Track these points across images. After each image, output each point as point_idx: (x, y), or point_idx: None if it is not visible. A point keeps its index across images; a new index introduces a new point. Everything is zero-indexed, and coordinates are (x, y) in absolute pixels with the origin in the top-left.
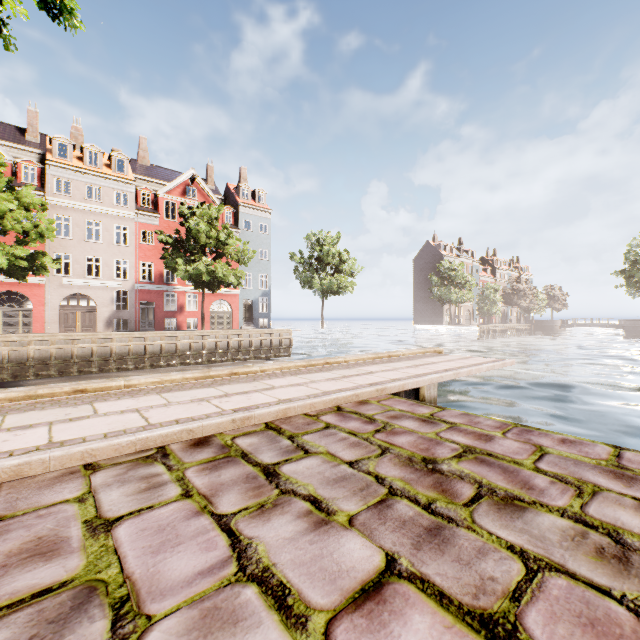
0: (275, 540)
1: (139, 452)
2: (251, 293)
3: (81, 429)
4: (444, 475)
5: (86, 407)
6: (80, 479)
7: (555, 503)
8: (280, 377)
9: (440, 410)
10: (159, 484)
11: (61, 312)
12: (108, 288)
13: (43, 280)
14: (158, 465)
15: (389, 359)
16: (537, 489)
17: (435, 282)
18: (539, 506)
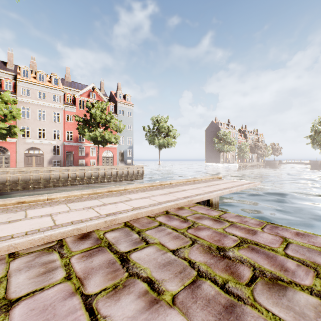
0: (121, 319)
1: (46, 244)
2: (123, 147)
3: (13, 228)
4: (231, 260)
5: (21, 213)
6: (3, 265)
7: (304, 282)
8: (135, 193)
9: (224, 213)
10: (52, 269)
11: (25, 156)
12: (49, 144)
13: (15, 140)
14: (55, 253)
15: (194, 182)
16: (290, 271)
17: (216, 141)
18: (294, 285)
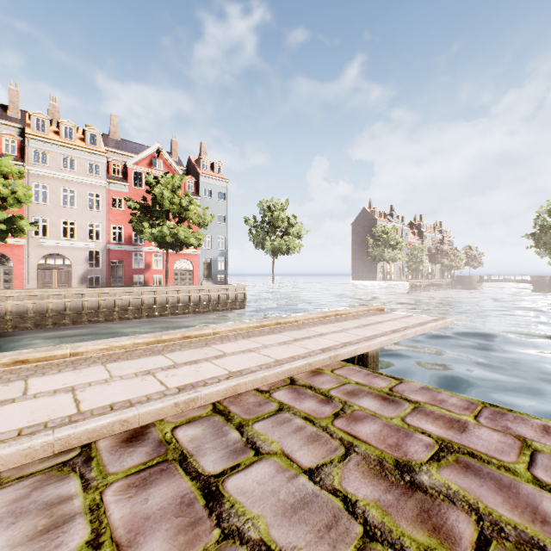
0: None
1: (57, 454)
2: (210, 253)
3: None
4: (428, 495)
5: (18, 385)
6: None
7: None
8: (232, 341)
9: (398, 383)
10: (64, 519)
11: (39, 270)
12: (82, 248)
13: (22, 241)
14: (73, 479)
15: (336, 318)
16: None
17: (371, 243)
18: None
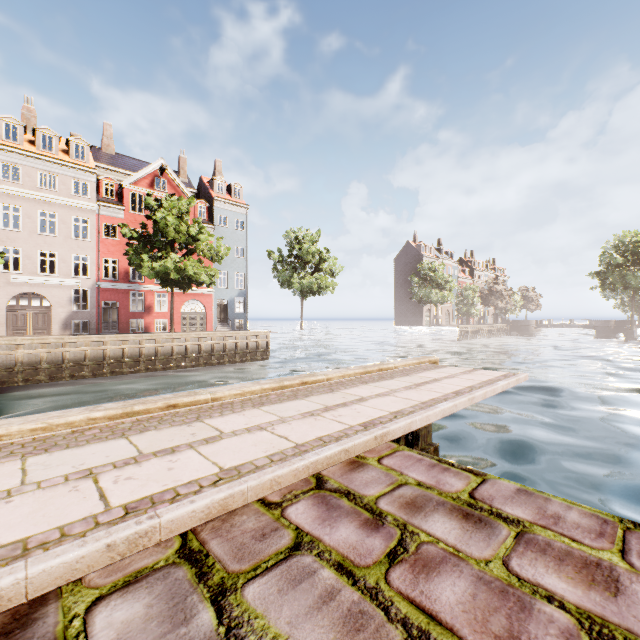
0: None
1: None
2: (226, 293)
3: None
4: None
5: None
6: None
7: None
8: (237, 411)
9: (480, 481)
10: None
11: (9, 313)
12: (65, 286)
13: None
14: None
15: (380, 374)
16: None
17: (416, 283)
18: None
